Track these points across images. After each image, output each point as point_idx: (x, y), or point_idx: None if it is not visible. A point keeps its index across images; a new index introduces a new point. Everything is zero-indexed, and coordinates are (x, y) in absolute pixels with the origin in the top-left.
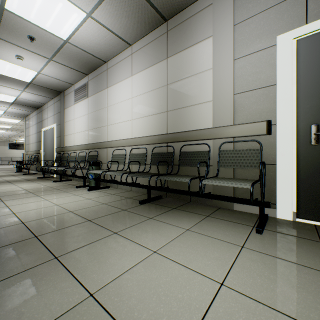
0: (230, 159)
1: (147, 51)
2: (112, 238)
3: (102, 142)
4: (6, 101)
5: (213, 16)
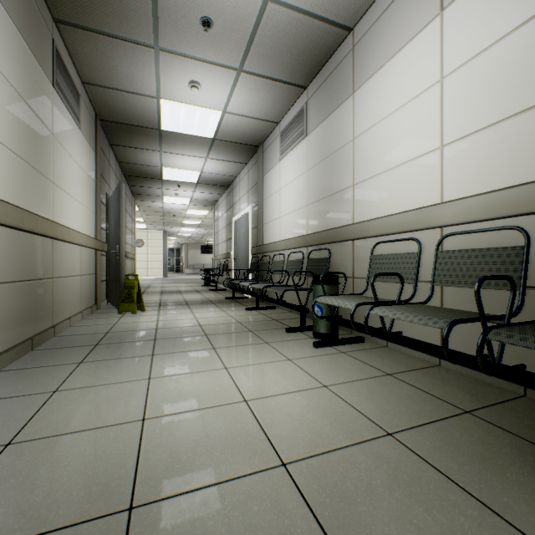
0: None
1: None
2: None
3: (341, 226)
4: (189, 181)
5: None
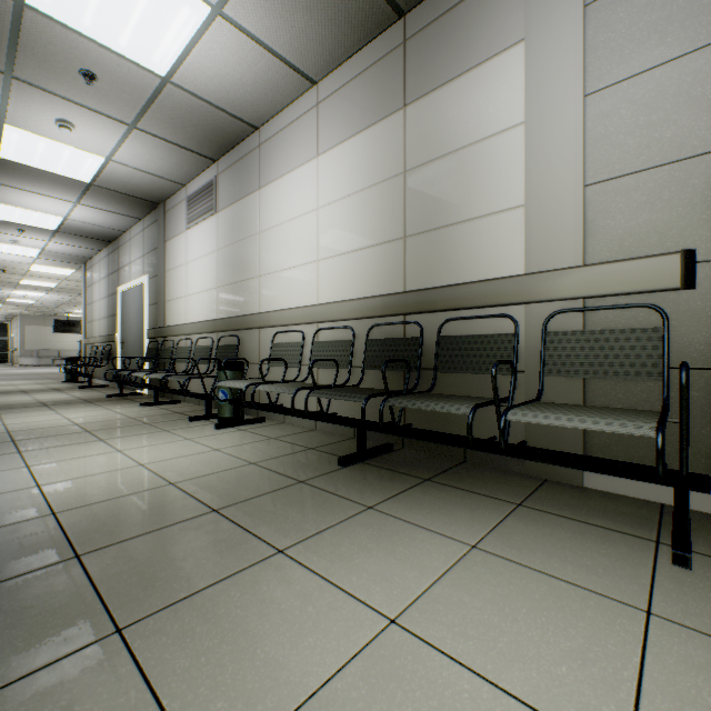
0: (575, 354)
1: (354, 95)
2: (271, 568)
3: (249, 314)
4: (42, 227)
5: None
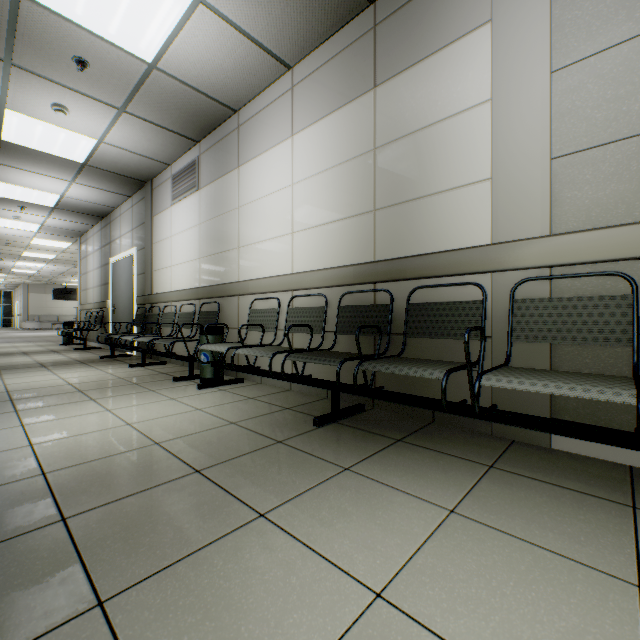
0: (542, 321)
1: (327, 78)
2: (253, 533)
3: (229, 283)
4: (41, 204)
5: None
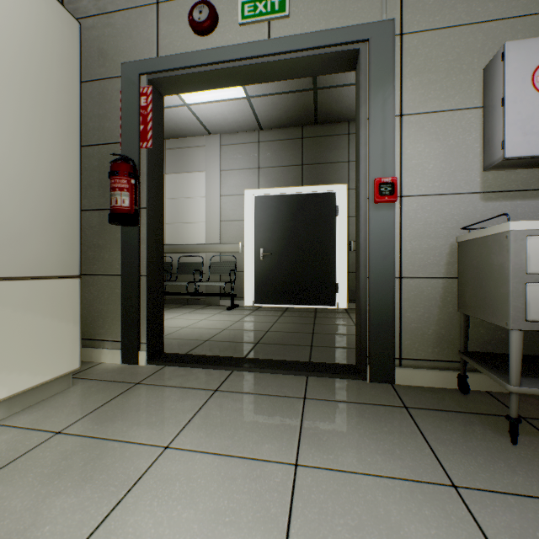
0: (217, 268)
1: None
2: None
3: None
4: None
5: (206, 157)
